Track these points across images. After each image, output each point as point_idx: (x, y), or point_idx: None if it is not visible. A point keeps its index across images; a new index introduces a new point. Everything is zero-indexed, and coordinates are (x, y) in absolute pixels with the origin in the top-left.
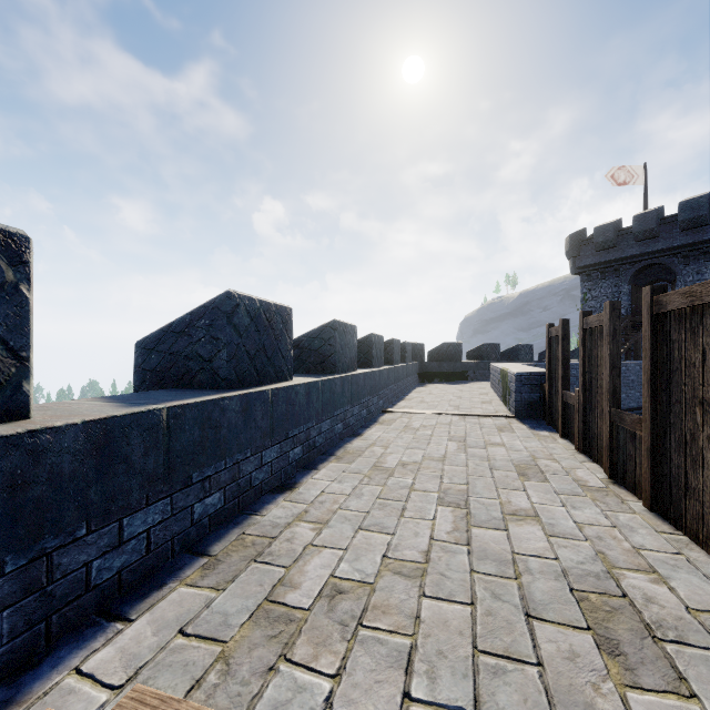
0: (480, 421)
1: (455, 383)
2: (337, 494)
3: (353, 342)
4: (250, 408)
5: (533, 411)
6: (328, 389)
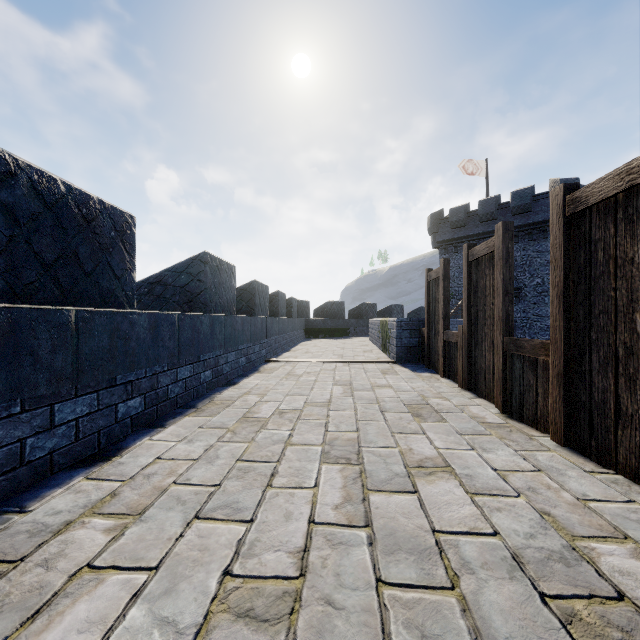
0: (364, 366)
1: (338, 338)
2: (181, 459)
3: (230, 282)
4: (18, 333)
5: (412, 355)
6: (190, 327)
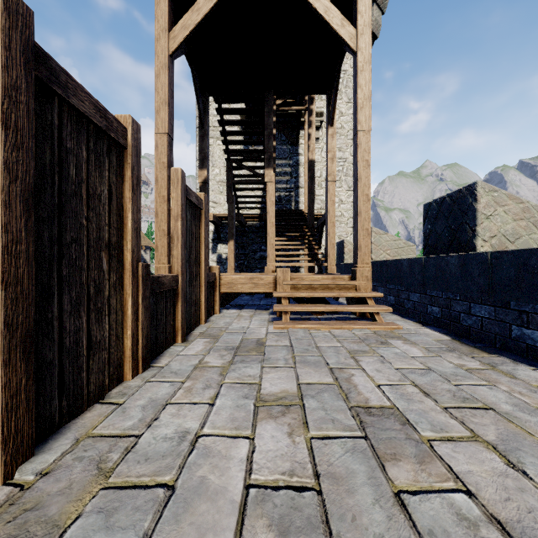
0: None
1: None
2: None
3: None
4: None
5: None
6: None
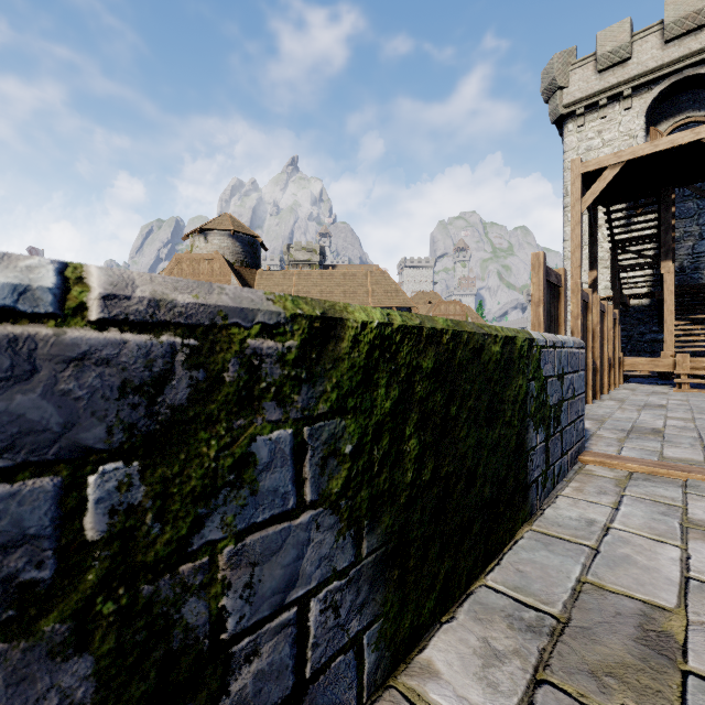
0: (700, 458)
1: None
2: None
3: None
4: None
5: None
6: None
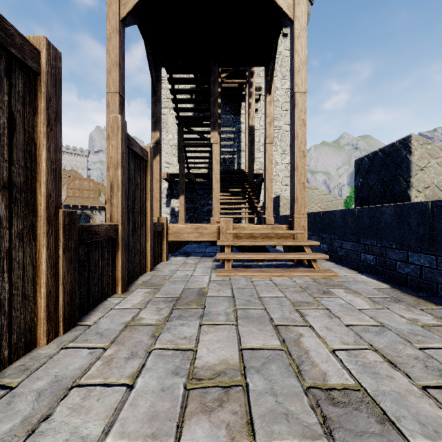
0: None
1: None
2: None
3: None
4: None
5: None
6: None
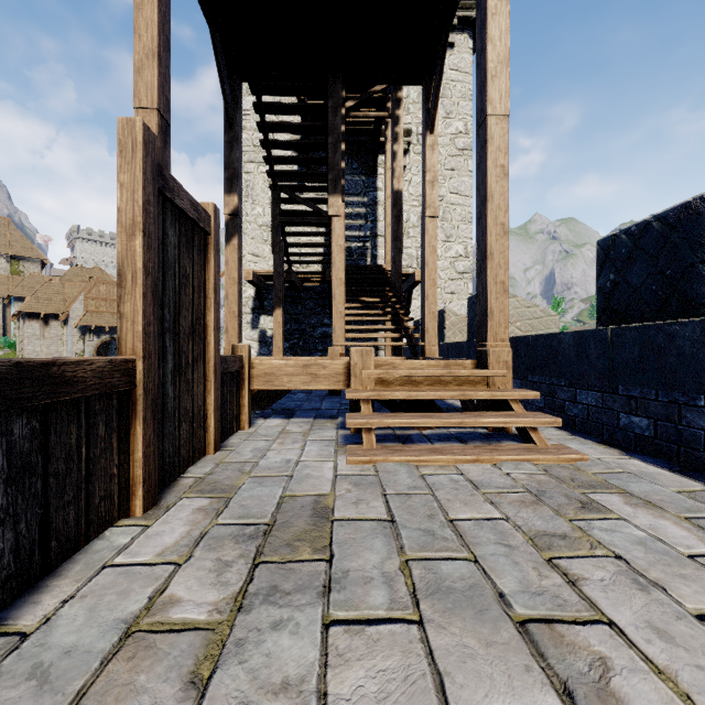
0: None
1: None
2: None
3: None
4: None
5: None
6: None
